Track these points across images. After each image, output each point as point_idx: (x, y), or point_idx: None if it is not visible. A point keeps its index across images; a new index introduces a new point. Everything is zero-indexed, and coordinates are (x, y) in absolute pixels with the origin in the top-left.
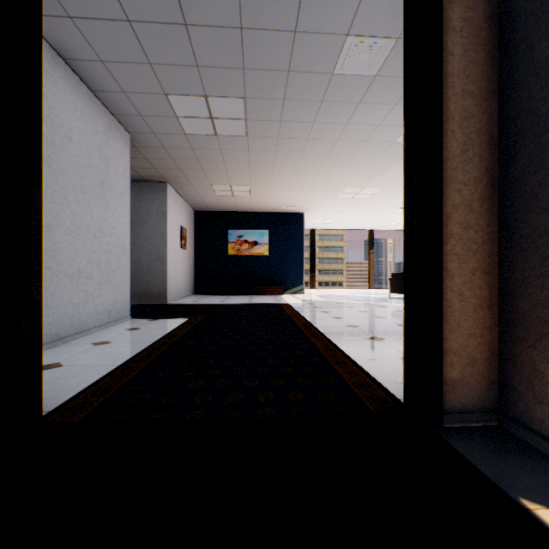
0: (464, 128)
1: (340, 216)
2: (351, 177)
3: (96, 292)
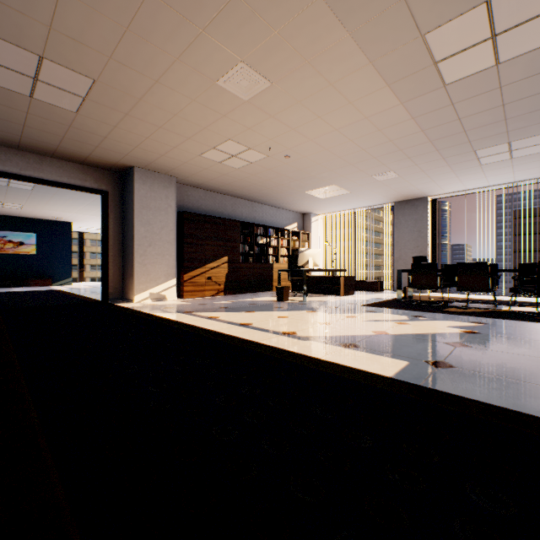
0: (115, 239)
1: None
2: None
3: None
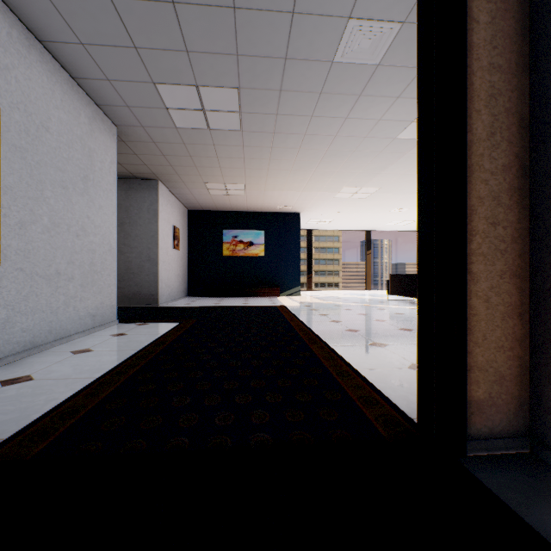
0: (491, 107)
1: (338, 216)
2: (349, 176)
3: (78, 296)
